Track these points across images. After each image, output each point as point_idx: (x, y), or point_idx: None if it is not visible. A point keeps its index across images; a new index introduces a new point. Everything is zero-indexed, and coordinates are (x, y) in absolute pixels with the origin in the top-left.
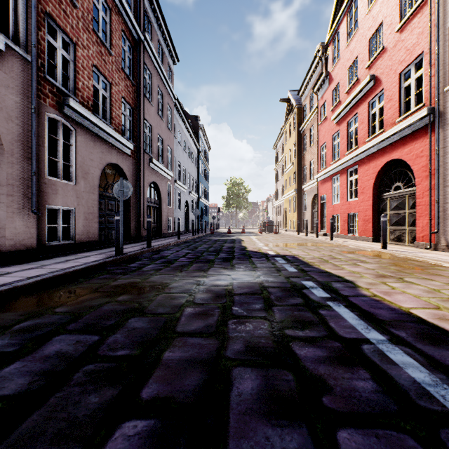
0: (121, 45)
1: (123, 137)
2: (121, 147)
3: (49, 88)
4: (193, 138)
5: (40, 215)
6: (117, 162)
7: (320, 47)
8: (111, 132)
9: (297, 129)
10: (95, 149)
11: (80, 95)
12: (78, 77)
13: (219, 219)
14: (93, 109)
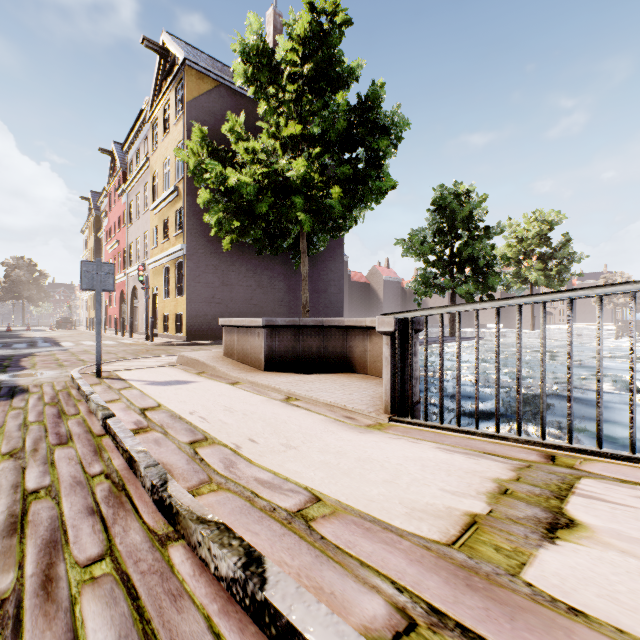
0: None
1: None
2: None
3: None
4: None
5: None
6: None
7: None
8: None
9: (97, 234)
10: None
11: None
12: None
13: None
14: None
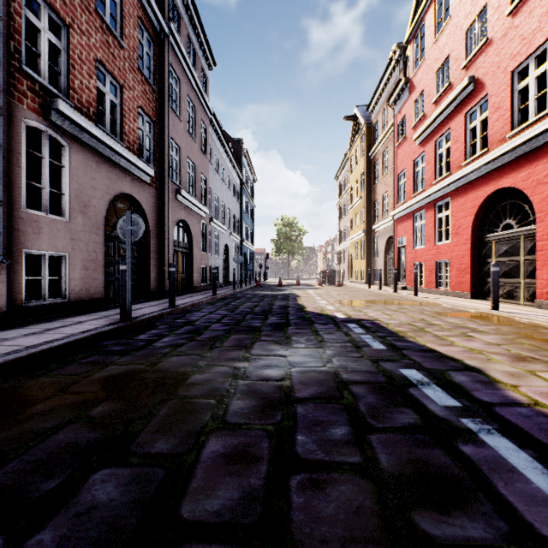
0: (137, 36)
1: (140, 160)
2: (136, 173)
3: (28, 83)
4: (235, 166)
5: (13, 264)
6: (131, 192)
7: (396, 49)
8: (122, 151)
9: (366, 154)
10: (98, 174)
11: (76, 98)
12: (74, 73)
13: (267, 267)
14: (102, 124)
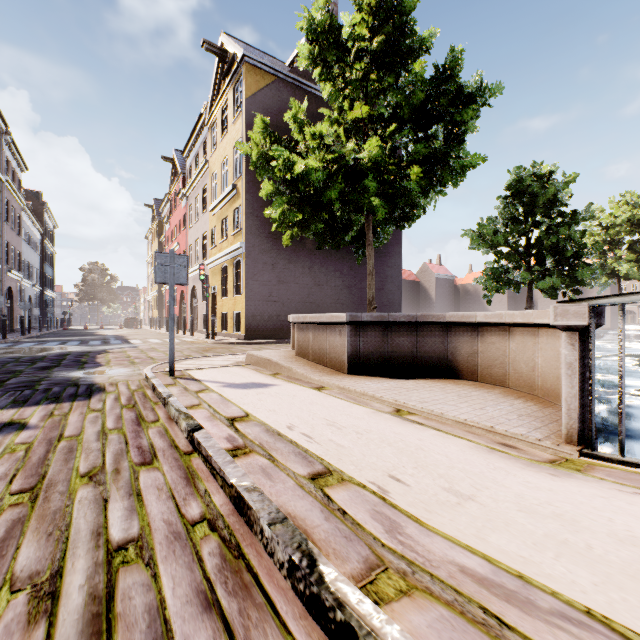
0: None
1: None
2: None
3: None
4: (38, 226)
5: None
6: None
7: None
8: None
9: (159, 239)
10: None
11: None
12: None
13: (71, 314)
14: None
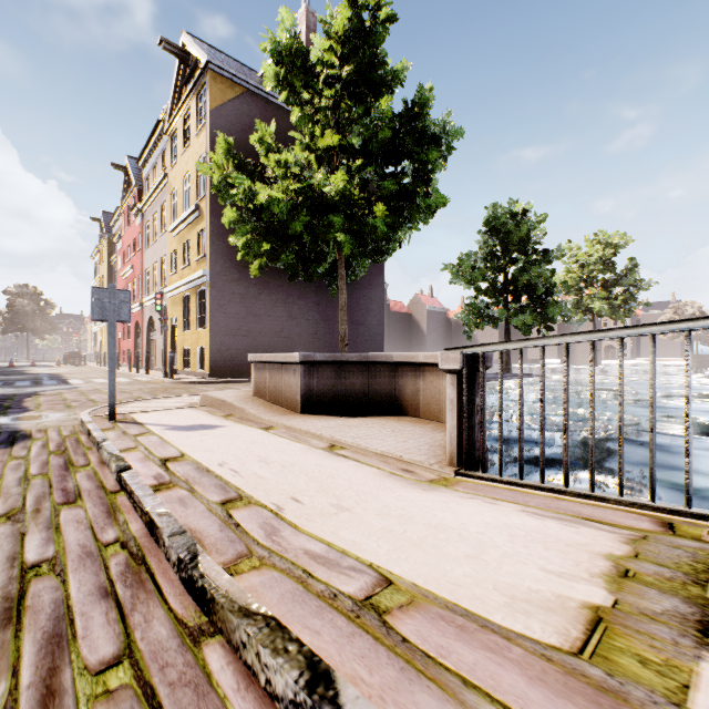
0: None
1: None
2: None
3: None
4: None
5: None
6: None
7: None
8: None
9: (109, 259)
10: None
11: None
12: None
13: None
14: None
